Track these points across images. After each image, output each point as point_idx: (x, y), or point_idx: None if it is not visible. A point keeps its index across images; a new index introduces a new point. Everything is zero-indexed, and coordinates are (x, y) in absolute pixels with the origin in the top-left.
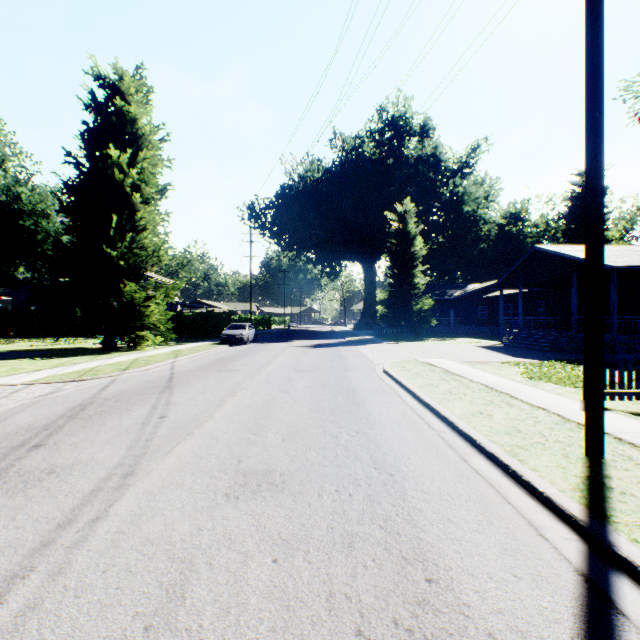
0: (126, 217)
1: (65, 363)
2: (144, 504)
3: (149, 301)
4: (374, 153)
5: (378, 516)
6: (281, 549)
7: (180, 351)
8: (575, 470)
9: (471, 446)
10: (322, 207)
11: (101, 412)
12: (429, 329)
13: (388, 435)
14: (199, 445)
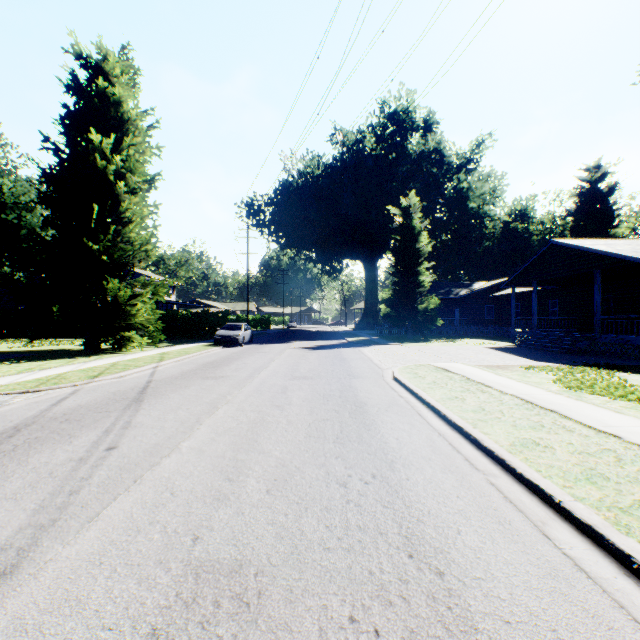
0: (110, 208)
1: (34, 368)
2: None
3: (135, 299)
4: (376, 148)
5: None
6: None
7: (167, 354)
8: None
9: (544, 504)
10: (322, 204)
11: (33, 440)
12: (434, 329)
13: (418, 481)
14: (143, 503)
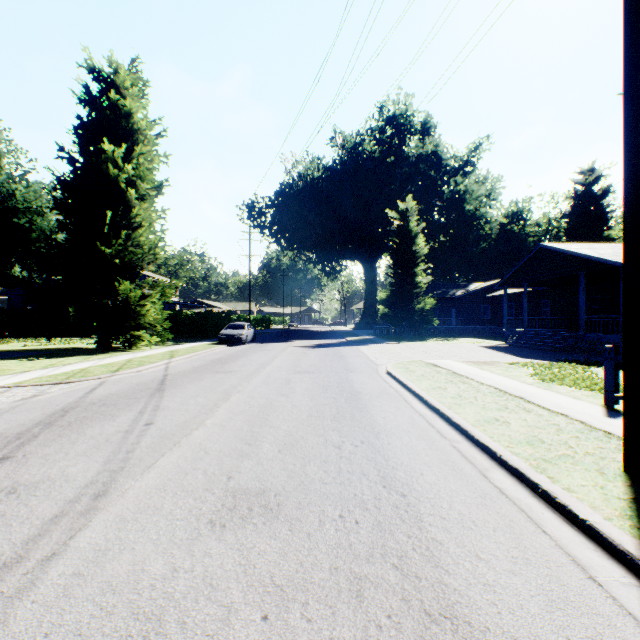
0: (121, 214)
1: (55, 364)
2: (112, 535)
3: (145, 300)
4: (375, 151)
5: (391, 551)
6: (273, 600)
7: (176, 351)
8: (616, 490)
9: (490, 459)
10: (322, 206)
11: (82, 418)
12: (431, 329)
13: (396, 445)
14: (185, 458)
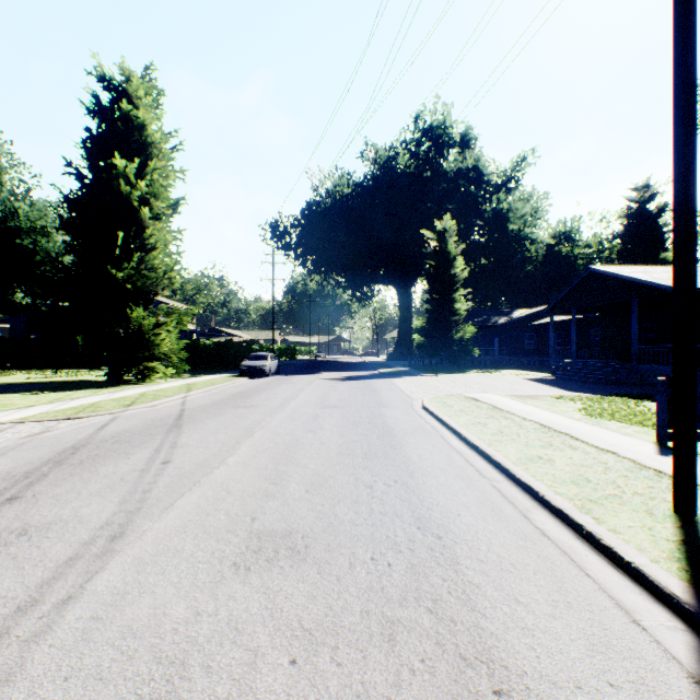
0: (134, 235)
1: (63, 398)
2: (131, 578)
3: (159, 328)
4: (410, 166)
5: (425, 595)
6: (302, 644)
7: (194, 384)
8: (665, 532)
9: (532, 499)
10: (352, 225)
11: (95, 456)
12: (471, 360)
13: (432, 485)
14: (206, 498)
